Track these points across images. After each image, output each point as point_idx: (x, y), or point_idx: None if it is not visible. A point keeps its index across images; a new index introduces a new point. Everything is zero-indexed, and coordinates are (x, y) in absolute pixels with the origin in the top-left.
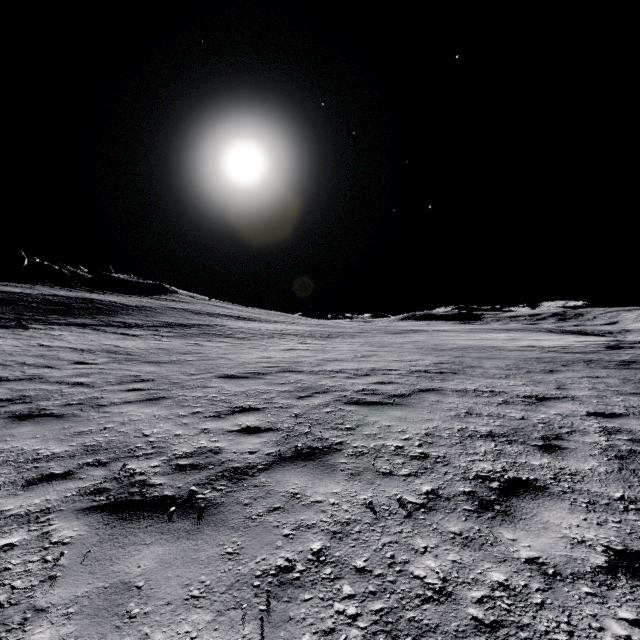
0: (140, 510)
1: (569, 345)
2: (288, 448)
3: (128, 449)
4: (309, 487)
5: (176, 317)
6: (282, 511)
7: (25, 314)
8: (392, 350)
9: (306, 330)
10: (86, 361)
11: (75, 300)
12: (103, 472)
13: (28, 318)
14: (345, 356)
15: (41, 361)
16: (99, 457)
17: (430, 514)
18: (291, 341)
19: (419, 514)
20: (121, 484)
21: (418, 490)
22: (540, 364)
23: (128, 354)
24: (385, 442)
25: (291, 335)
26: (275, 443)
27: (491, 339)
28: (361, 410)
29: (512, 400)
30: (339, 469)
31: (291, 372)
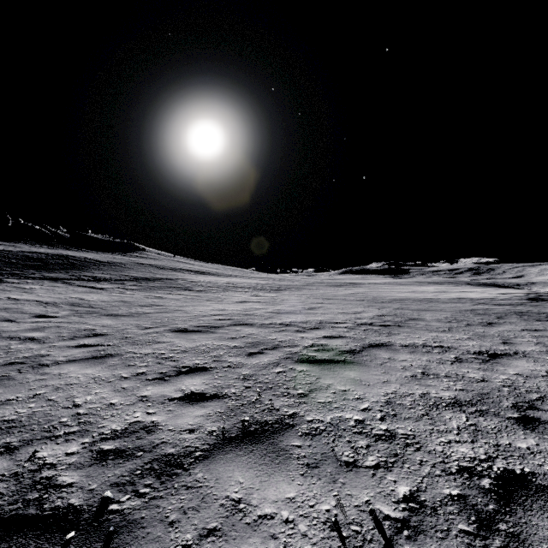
0: (27, 536)
1: (494, 297)
2: (233, 423)
3: (49, 426)
4: (256, 489)
5: (142, 272)
6: (218, 537)
7: (4, 269)
8: (336, 302)
9: (258, 283)
10: (47, 314)
11: (52, 256)
12: (5, 464)
13: (6, 273)
14: (294, 308)
15: (3, 314)
16: (10, 439)
17: (418, 542)
18: (244, 293)
19: (403, 542)
20: (19, 485)
21: (393, 494)
22: (476, 316)
23: (90, 307)
24: (343, 414)
25: (244, 288)
26: (219, 416)
27: (423, 291)
28: (313, 370)
29: (464, 357)
30: (292, 457)
31: (242, 325)
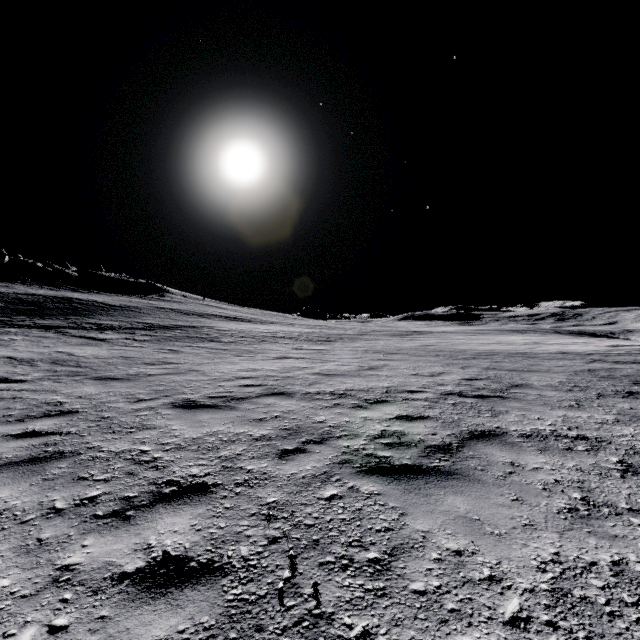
0: None
1: (607, 351)
2: None
3: None
4: None
5: (161, 318)
6: None
7: None
8: (404, 358)
9: (303, 332)
10: (12, 377)
11: (51, 299)
12: None
13: None
14: (348, 368)
15: None
16: None
17: None
18: (284, 346)
19: None
20: None
21: None
22: (603, 381)
23: (77, 366)
24: (473, 638)
25: (285, 338)
26: None
27: (510, 343)
28: (390, 492)
29: (635, 461)
30: None
31: (277, 396)
